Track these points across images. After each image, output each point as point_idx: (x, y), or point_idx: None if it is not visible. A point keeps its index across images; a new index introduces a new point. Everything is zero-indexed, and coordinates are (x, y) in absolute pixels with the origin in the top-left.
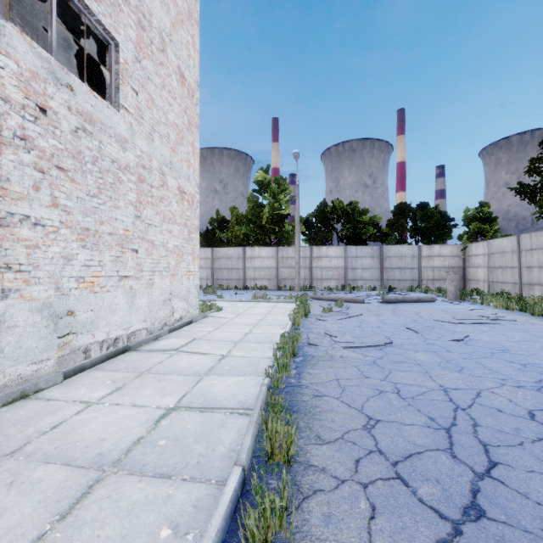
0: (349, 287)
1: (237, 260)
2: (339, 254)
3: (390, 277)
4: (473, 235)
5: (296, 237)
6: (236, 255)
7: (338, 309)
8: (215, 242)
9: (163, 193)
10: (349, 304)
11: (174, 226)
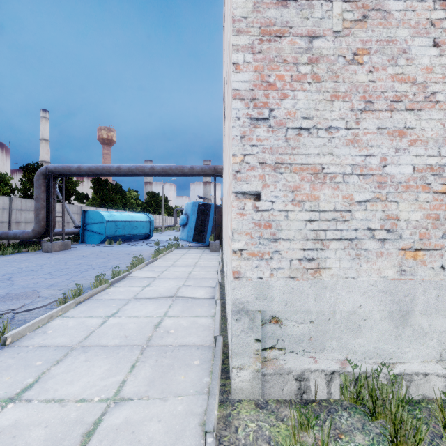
0: None
1: None
2: None
3: None
4: None
5: None
6: None
7: None
8: None
9: None
10: None
11: None
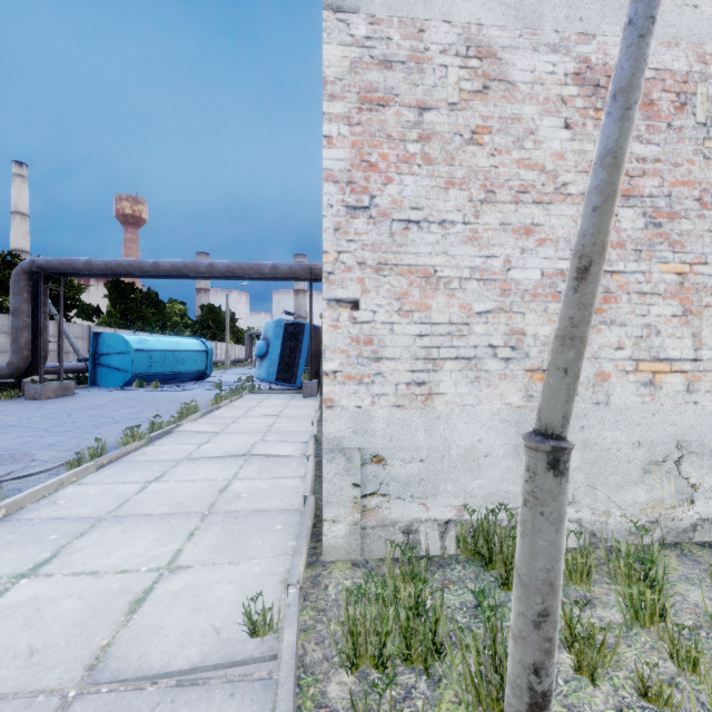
0: None
1: None
2: None
3: None
4: None
5: None
6: None
7: None
8: None
9: None
10: None
11: None
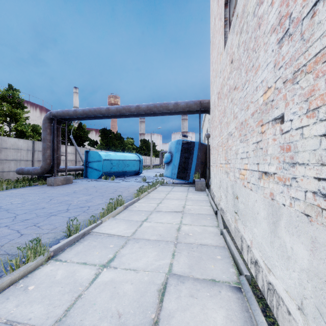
0: None
1: None
2: None
3: None
4: None
5: None
6: None
7: None
8: None
9: None
10: None
11: None
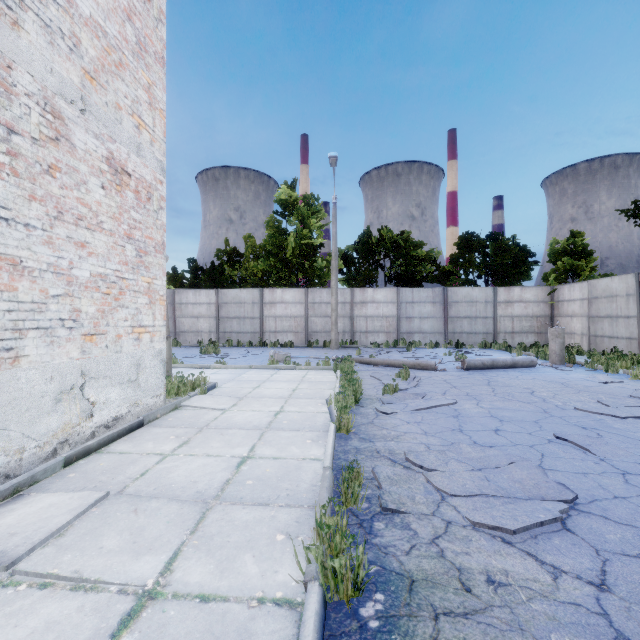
0: (404, 342)
1: (251, 307)
2: (390, 299)
3: (457, 328)
4: (562, 274)
5: (333, 275)
6: (250, 300)
7: (404, 383)
8: (222, 281)
9: (56, 158)
10: (415, 372)
11: (94, 235)
